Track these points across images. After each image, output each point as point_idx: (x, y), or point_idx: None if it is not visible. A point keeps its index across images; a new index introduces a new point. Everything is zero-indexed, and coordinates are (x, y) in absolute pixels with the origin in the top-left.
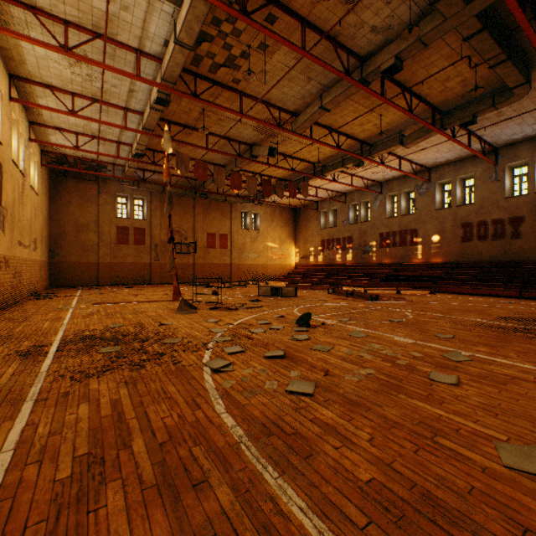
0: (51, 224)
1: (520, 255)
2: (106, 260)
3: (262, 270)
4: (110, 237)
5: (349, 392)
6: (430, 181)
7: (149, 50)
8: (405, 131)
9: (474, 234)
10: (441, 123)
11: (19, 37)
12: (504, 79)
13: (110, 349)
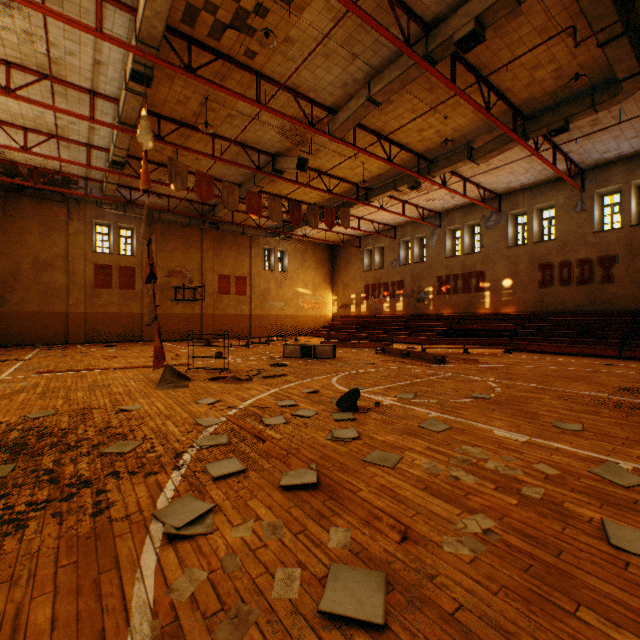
0: None
1: (612, 304)
2: (80, 309)
3: (291, 323)
4: (84, 278)
5: (466, 606)
6: (501, 211)
7: None
8: (475, 142)
9: (555, 278)
10: (523, 131)
11: None
12: (614, 66)
13: None
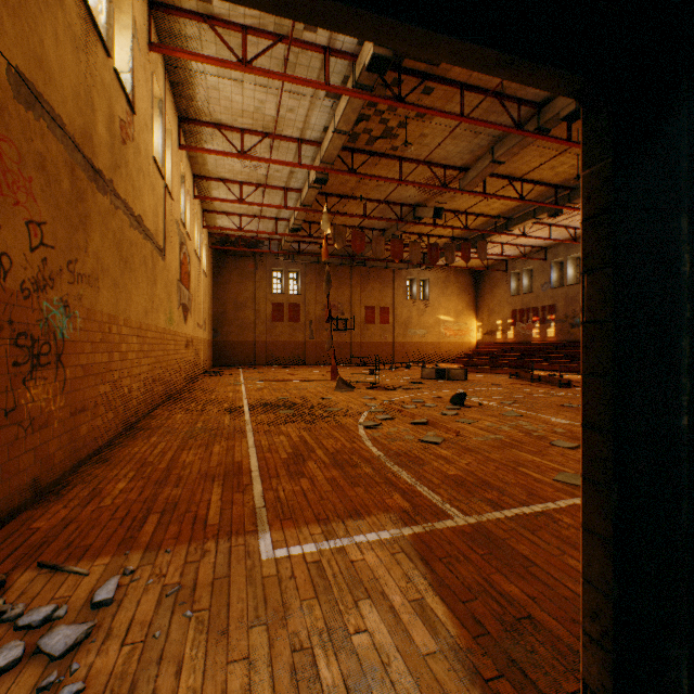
0: (214, 304)
1: None
2: (262, 338)
3: (432, 350)
4: (265, 314)
5: (470, 445)
6: None
7: (309, 138)
8: None
9: None
10: None
11: (209, 152)
12: None
13: (287, 412)
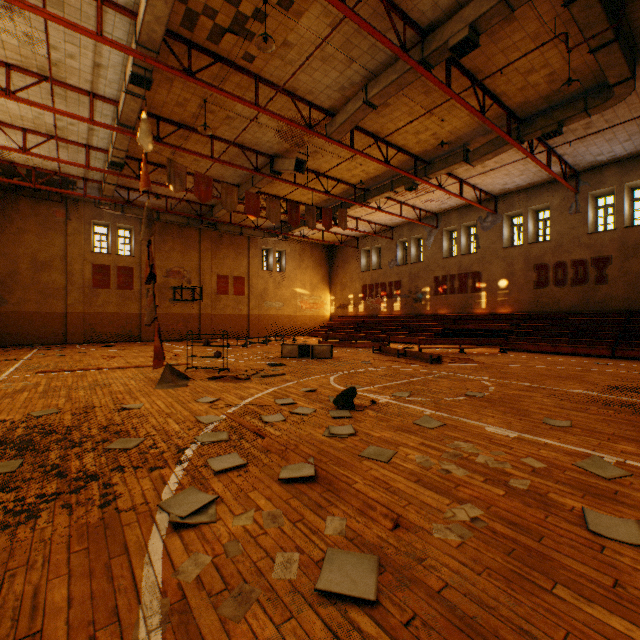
0: None
1: (606, 304)
2: (78, 309)
3: (289, 323)
4: (83, 278)
5: (452, 584)
6: (497, 212)
7: None
8: (471, 144)
9: (550, 279)
10: (518, 134)
11: None
12: (605, 72)
13: None
